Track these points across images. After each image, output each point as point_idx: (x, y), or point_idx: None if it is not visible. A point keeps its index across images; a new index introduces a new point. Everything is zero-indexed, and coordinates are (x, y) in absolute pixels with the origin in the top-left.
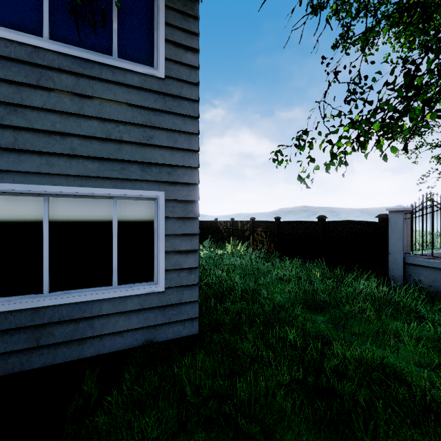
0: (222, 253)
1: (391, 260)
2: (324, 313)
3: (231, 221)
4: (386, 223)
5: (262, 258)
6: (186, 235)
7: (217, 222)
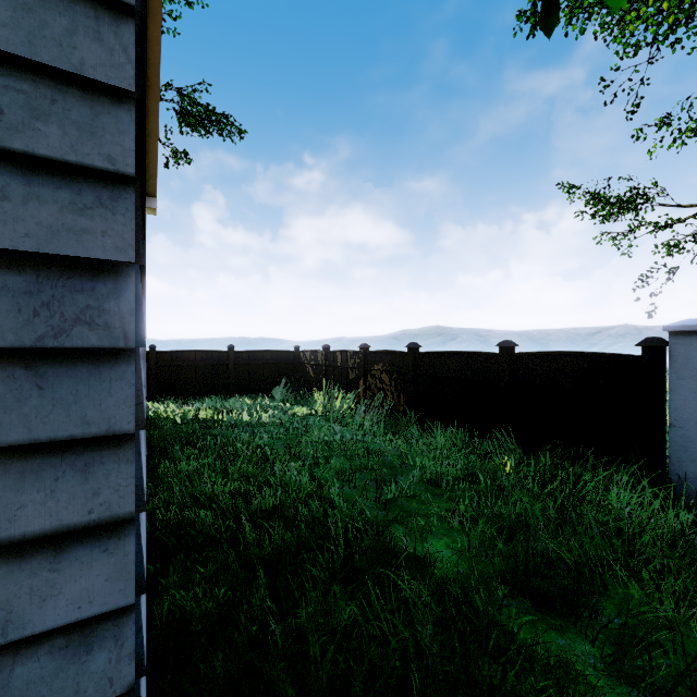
0: (305, 415)
1: (676, 440)
2: (584, 622)
3: (323, 351)
4: (662, 359)
5: (385, 425)
6: (54, 446)
7: (298, 354)
